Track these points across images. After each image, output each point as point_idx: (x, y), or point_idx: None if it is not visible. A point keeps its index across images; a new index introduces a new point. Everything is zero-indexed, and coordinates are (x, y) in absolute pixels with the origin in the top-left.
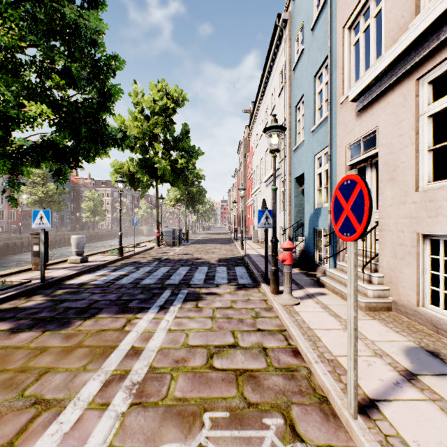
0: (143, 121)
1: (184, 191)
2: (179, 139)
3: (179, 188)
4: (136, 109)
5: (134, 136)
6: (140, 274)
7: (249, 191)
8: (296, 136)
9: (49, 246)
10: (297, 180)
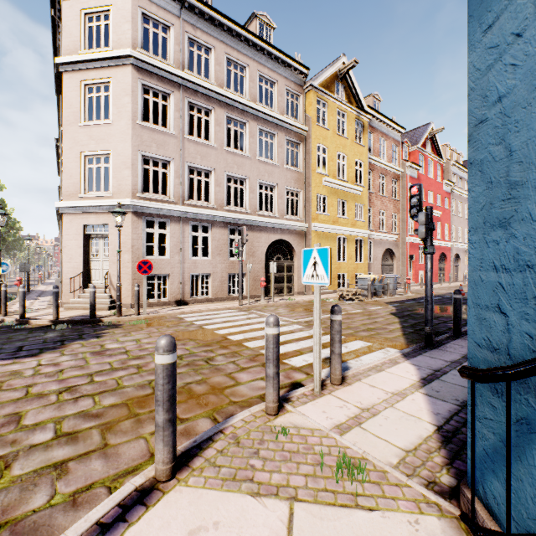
0: None
1: None
2: None
3: None
4: None
5: None
6: None
7: None
8: None
9: None
10: None
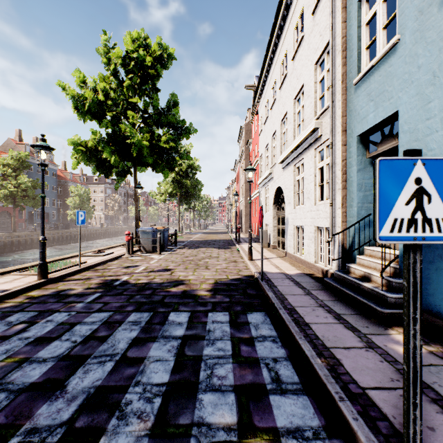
0: (116, 86)
1: (177, 183)
2: (165, 111)
3: (163, 174)
4: (109, 73)
5: (100, 102)
6: (8, 351)
7: (252, 184)
8: (360, 55)
9: (24, 248)
10: (363, 139)
